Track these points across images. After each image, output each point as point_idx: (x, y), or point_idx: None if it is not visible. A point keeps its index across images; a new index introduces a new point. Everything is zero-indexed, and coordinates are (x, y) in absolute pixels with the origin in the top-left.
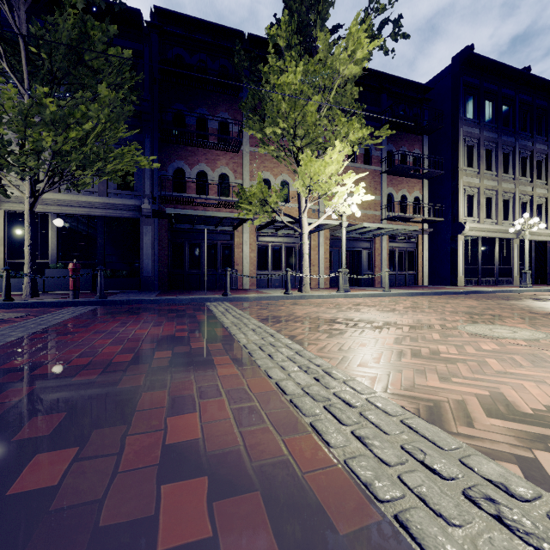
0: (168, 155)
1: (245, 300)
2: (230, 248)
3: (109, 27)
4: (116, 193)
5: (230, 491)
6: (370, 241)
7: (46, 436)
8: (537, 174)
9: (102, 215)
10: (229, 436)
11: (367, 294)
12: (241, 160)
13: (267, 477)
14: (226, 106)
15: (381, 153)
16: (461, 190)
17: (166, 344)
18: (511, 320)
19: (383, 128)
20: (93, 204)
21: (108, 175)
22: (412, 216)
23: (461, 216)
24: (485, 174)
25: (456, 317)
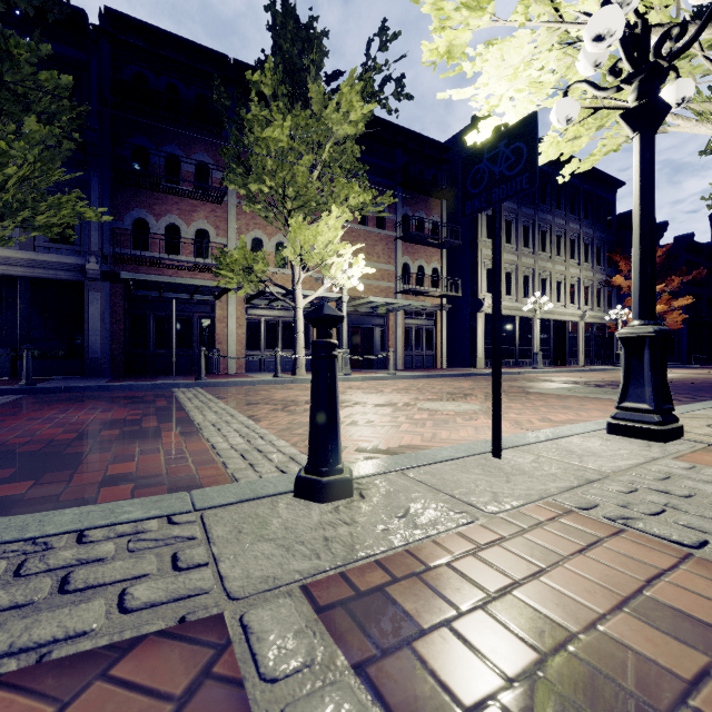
0: (125, 202)
1: (223, 385)
2: (211, 323)
3: (41, 45)
4: (48, 247)
5: (148, 487)
6: (384, 317)
7: (5, 478)
8: (556, 249)
9: (27, 275)
10: (157, 469)
11: (368, 377)
12: (226, 213)
13: (176, 481)
14: (205, 145)
15: (395, 216)
16: (481, 263)
17: (114, 425)
18: (475, 397)
19: (387, 194)
20: (12, 260)
21: (39, 231)
22: (428, 290)
23: (480, 292)
24: (505, 246)
25: (430, 396)
